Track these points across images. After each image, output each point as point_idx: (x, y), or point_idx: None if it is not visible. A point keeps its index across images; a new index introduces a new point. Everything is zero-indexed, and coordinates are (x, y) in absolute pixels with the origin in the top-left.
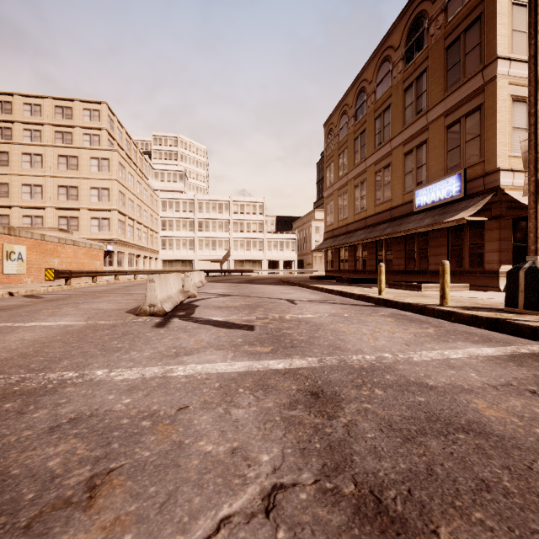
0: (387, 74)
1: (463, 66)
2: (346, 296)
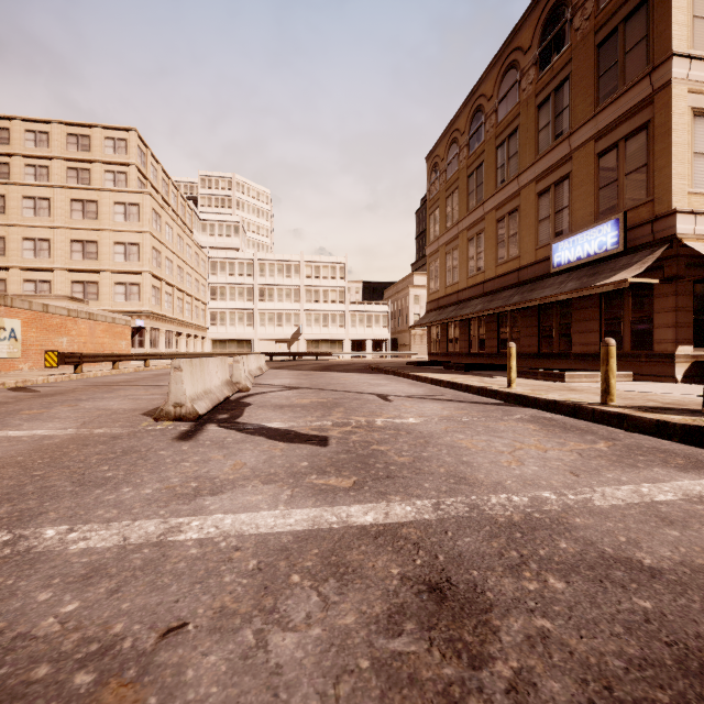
0: (514, 86)
1: (622, 70)
2: (460, 388)
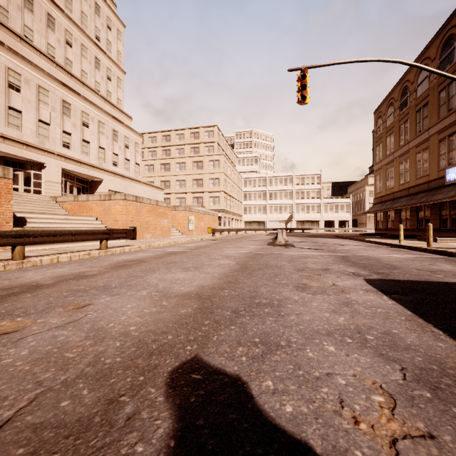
0: (426, 78)
1: None
2: (379, 244)
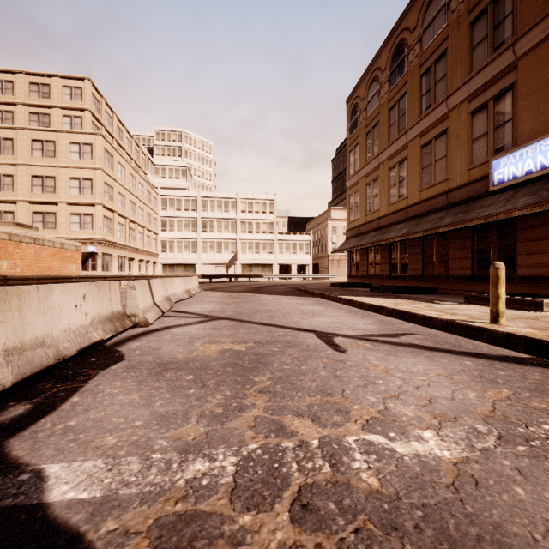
0: (441, 10)
1: None
2: (413, 319)
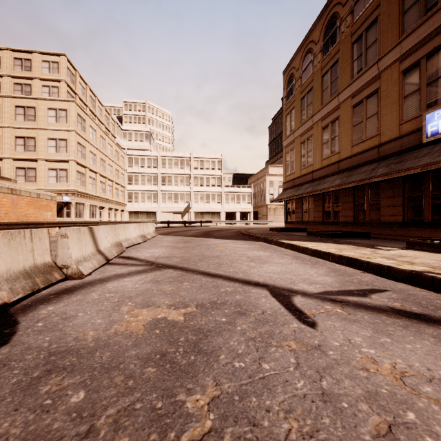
0: None
1: None
2: (366, 267)
